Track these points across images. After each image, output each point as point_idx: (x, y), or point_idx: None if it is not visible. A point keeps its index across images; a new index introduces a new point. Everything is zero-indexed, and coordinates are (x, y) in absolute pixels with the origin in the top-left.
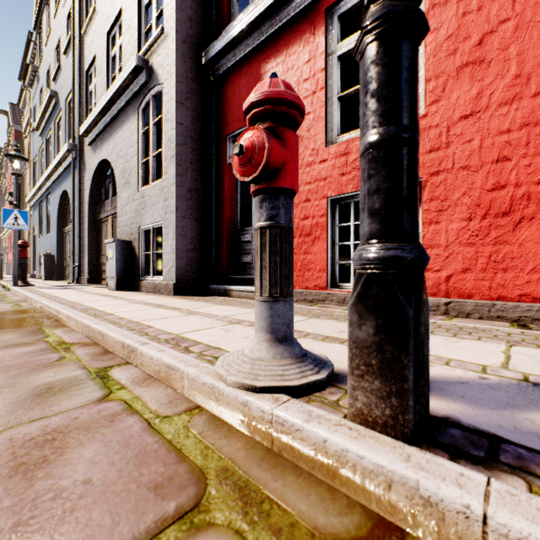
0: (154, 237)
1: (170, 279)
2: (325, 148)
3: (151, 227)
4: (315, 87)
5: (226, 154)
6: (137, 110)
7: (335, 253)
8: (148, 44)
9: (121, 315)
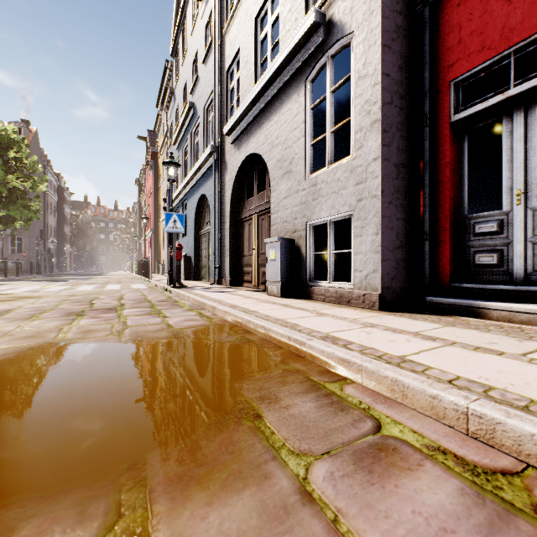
0: (332, 233)
1: (368, 288)
2: None
3: (327, 221)
4: None
5: (449, 108)
6: (304, 83)
7: None
8: None
9: (447, 370)
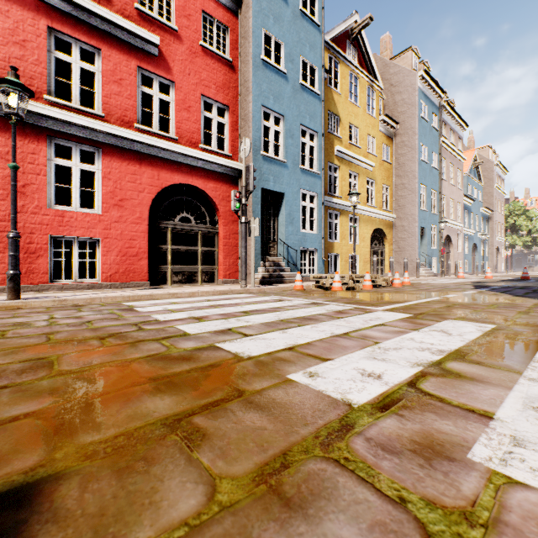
0: None
1: None
2: None
3: None
4: None
5: None
6: None
7: None
8: None
9: None
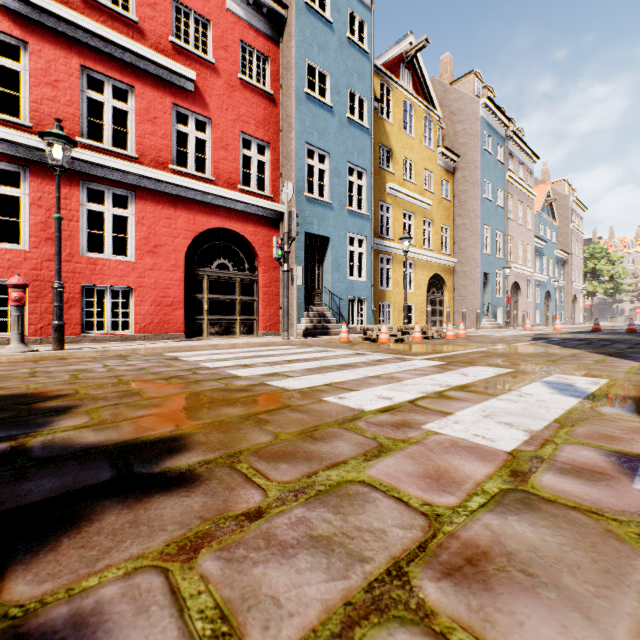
0: None
1: None
2: None
3: None
4: None
5: None
6: None
7: None
8: None
9: None
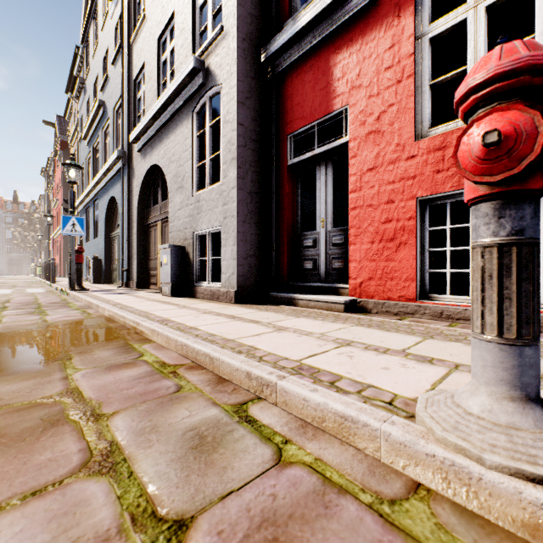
0: (210, 242)
1: (229, 286)
2: (413, 142)
3: (207, 232)
4: (400, 75)
5: (287, 155)
6: (192, 114)
7: (425, 260)
8: (204, 45)
9: (207, 331)
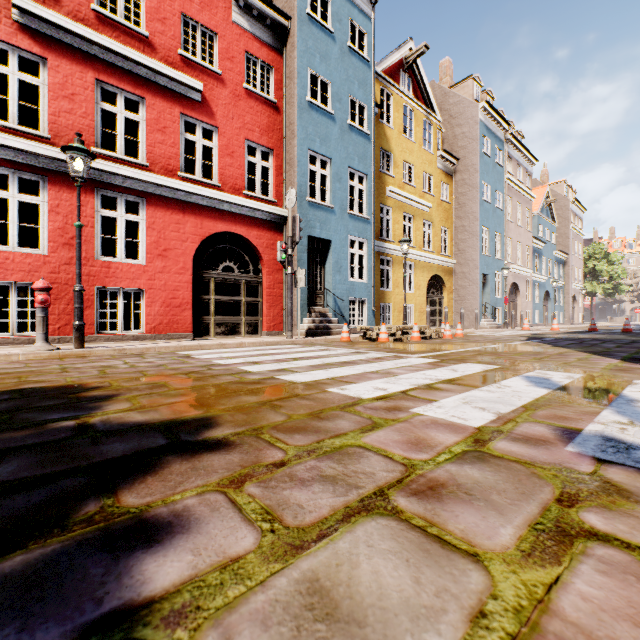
0: None
1: None
2: None
3: None
4: None
5: None
6: None
7: None
8: None
9: None
